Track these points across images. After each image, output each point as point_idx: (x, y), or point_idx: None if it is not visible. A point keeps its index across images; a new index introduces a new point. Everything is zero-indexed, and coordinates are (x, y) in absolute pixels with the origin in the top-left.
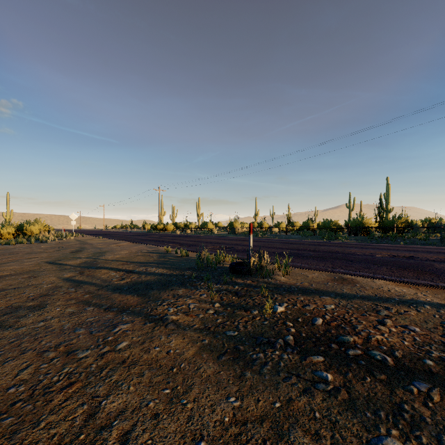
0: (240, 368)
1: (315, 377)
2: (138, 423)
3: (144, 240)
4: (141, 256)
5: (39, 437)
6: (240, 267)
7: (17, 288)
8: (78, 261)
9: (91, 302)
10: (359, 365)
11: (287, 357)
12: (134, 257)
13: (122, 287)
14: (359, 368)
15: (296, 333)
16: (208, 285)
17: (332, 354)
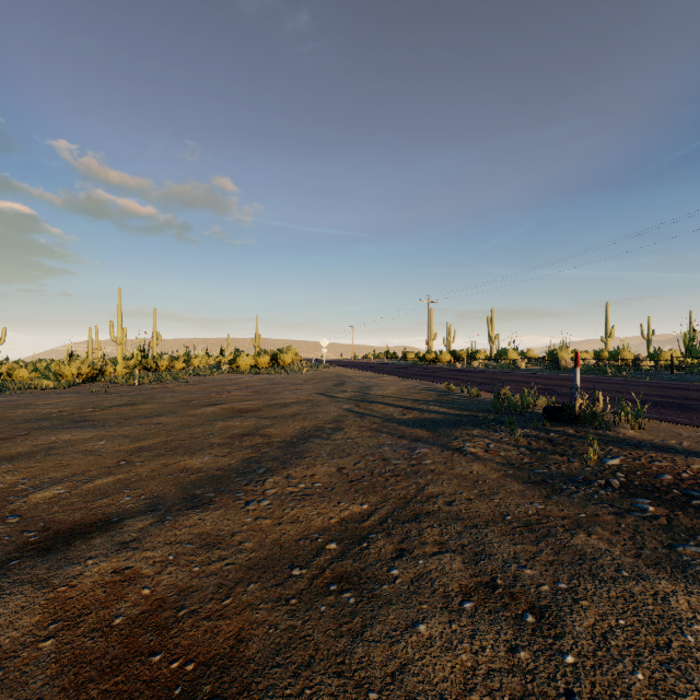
0: (546, 492)
1: (632, 508)
2: (456, 500)
3: (412, 375)
4: (416, 394)
5: (391, 492)
6: (559, 412)
7: (310, 413)
8: (347, 395)
9: (382, 431)
10: (698, 510)
11: (604, 492)
12: (407, 394)
13: (406, 421)
14: (696, 512)
15: (626, 481)
16: (511, 428)
17: (667, 499)
